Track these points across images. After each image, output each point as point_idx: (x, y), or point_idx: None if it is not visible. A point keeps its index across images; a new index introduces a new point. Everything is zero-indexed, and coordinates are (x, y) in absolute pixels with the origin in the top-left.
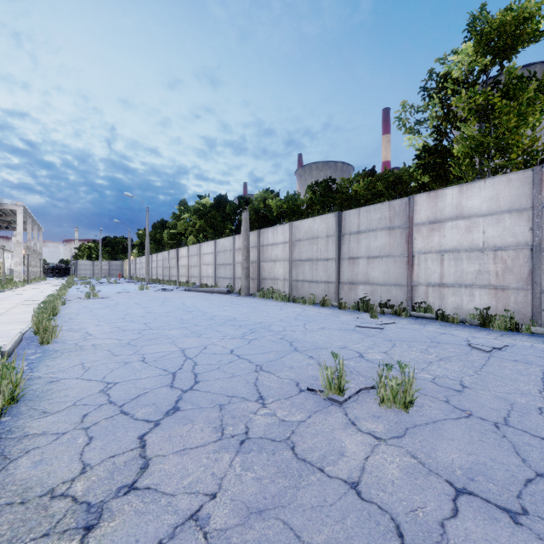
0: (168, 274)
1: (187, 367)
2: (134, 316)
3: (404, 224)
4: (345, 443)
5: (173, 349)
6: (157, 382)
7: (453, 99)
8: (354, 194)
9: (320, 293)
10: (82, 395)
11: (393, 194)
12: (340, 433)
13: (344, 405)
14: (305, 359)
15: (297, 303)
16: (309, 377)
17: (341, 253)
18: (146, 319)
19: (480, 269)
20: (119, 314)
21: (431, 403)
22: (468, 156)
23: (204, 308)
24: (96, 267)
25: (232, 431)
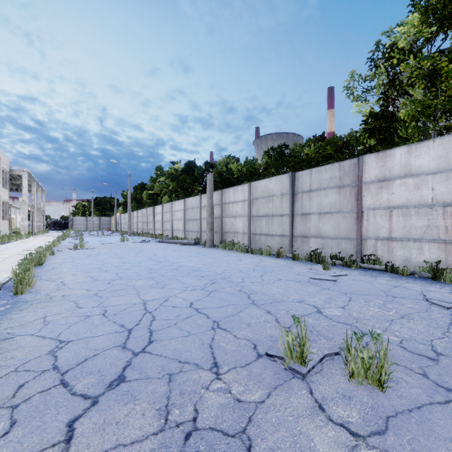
0: (146, 228)
1: (144, 323)
2: (109, 266)
3: (353, 183)
4: (314, 442)
5: (136, 301)
6: (110, 341)
7: (401, 64)
8: (306, 157)
9: (276, 245)
10: (28, 357)
11: (341, 156)
12: (306, 423)
13: (308, 379)
14: (263, 315)
15: (254, 254)
16: (268, 338)
17: (294, 210)
18: (119, 269)
19: (429, 224)
20: (97, 264)
21: (407, 377)
22: (415, 119)
23: (172, 259)
24: (89, 222)
25: (178, 416)
